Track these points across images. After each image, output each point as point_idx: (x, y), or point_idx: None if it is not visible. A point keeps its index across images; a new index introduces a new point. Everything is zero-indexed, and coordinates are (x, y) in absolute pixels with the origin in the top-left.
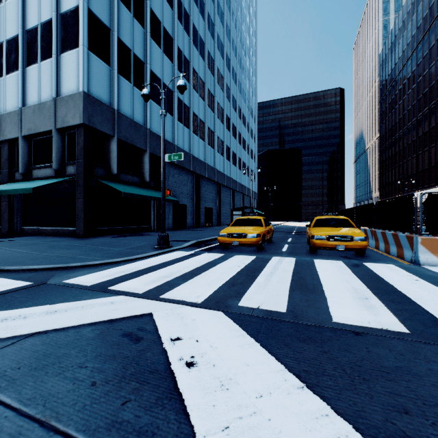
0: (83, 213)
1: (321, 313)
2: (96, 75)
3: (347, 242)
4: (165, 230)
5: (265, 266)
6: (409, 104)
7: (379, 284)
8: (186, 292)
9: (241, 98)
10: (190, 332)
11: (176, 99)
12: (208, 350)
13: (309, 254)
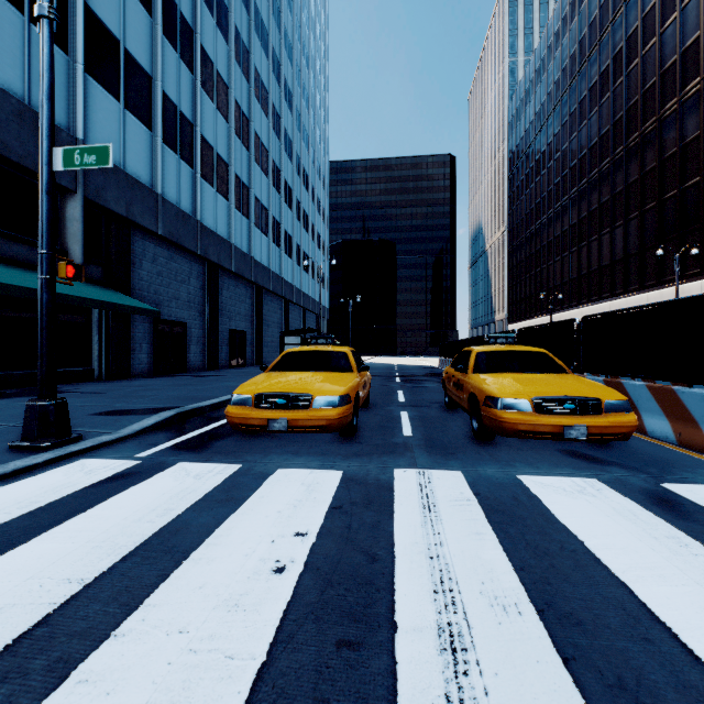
0: None
1: None
2: None
3: (590, 417)
4: (132, 378)
5: (394, 554)
6: (550, 182)
7: None
8: None
9: (300, 140)
10: None
11: (159, 96)
12: None
13: (480, 446)
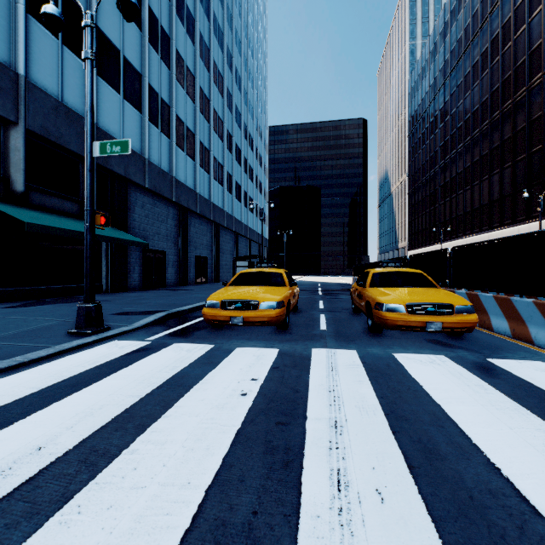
0: None
1: None
2: None
3: (444, 316)
4: (128, 291)
5: (308, 389)
6: (442, 139)
7: None
8: None
9: (247, 112)
10: None
11: (147, 88)
12: None
13: (372, 336)
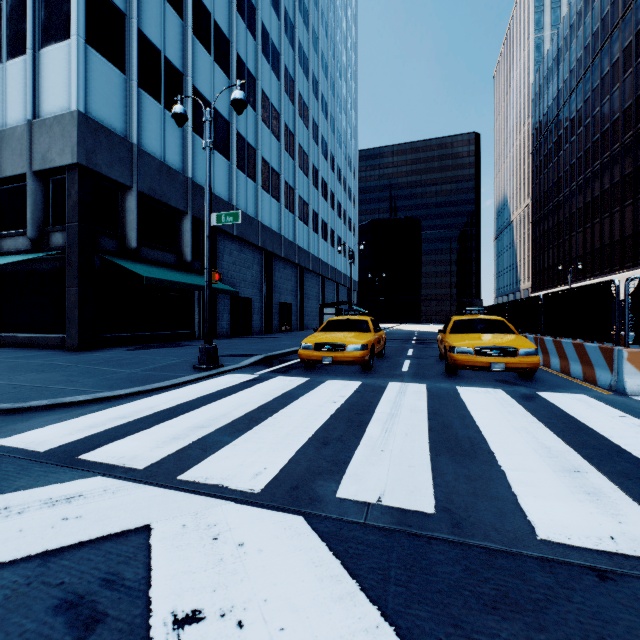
0: (78, 310)
1: (505, 512)
2: (101, 86)
3: (508, 358)
4: (218, 338)
5: (380, 401)
6: (573, 156)
7: (583, 435)
8: (233, 464)
9: (334, 141)
10: (226, 589)
11: (234, 135)
12: None
13: (446, 376)
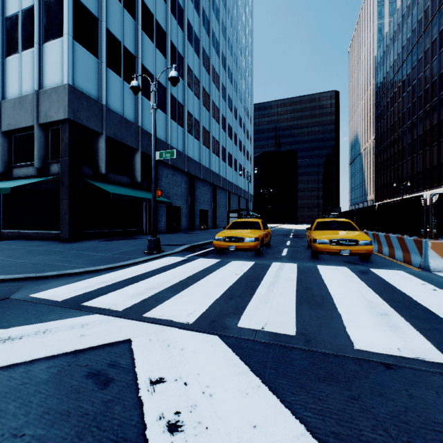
0: (68, 215)
1: (338, 335)
2: (83, 67)
3: (352, 246)
4: (158, 234)
5: (266, 274)
6: (404, 107)
7: (394, 295)
8: (175, 308)
9: (237, 98)
10: (177, 369)
11: (169, 96)
12: (199, 399)
13: (311, 259)
